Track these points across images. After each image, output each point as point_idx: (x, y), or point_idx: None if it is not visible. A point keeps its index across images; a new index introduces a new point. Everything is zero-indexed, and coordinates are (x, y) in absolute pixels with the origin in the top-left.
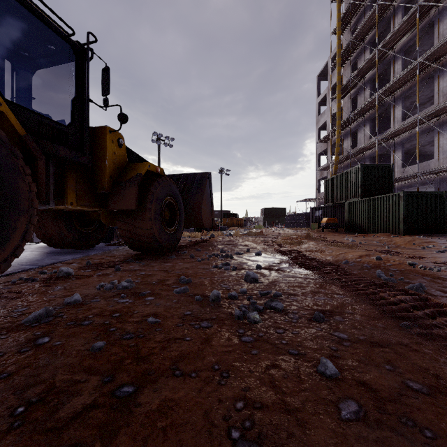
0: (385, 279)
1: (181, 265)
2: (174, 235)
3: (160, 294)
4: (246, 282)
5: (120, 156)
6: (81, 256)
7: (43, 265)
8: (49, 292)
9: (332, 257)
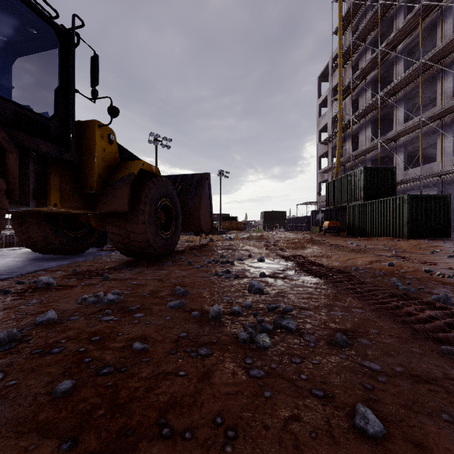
0: (404, 289)
1: (178, 273)
2: (170, 240)
3: (151, 309)
4: (250, 293)
5: (111, 154)
6: (68, 263)
7: (23, 273)
8: (21, 307)
9: (340, 263)
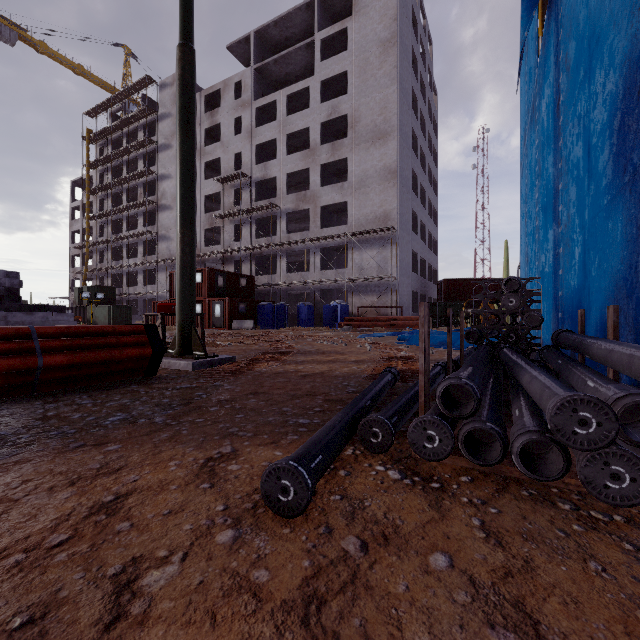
0: None
1: None
2: None
3: None
4: None
5: None
6: None
7: None
8: None
9: None
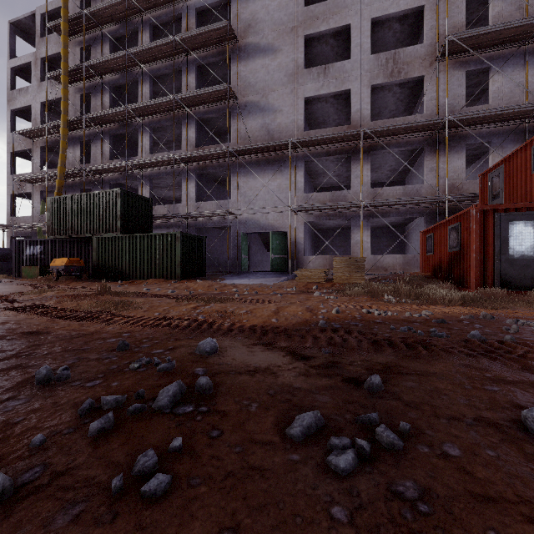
0: (442, 335)
1: None
2: None
3: None
4: None
5: None
6: None
7: None
8: None
9: (280, 320)
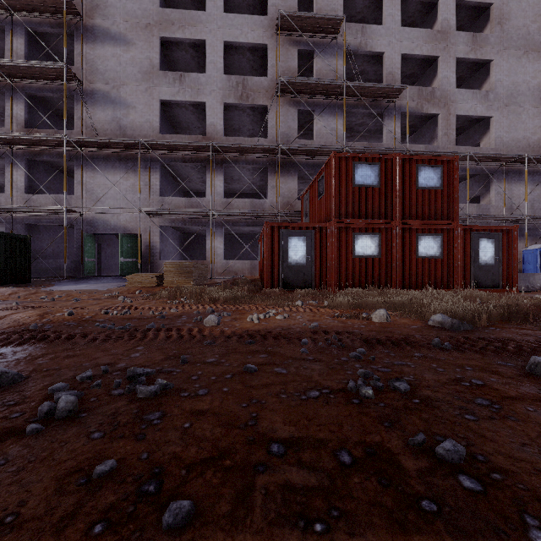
0: (123, 328)
1: None
2: None
3: None
4: (2, 387)
5: None
6: None
7: None
8: None
9: None
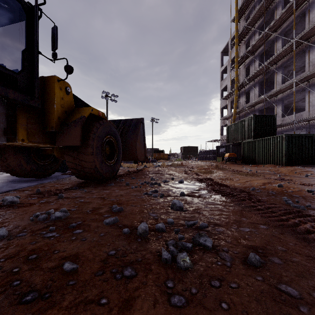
0: (295, 206)
1: (117, 192)
2: (113, 167)
3: (89, 225)
4: (173, 210)
5: (67, 102)
6: (36, 184)
7: None
8: None
9: (240, 184)
